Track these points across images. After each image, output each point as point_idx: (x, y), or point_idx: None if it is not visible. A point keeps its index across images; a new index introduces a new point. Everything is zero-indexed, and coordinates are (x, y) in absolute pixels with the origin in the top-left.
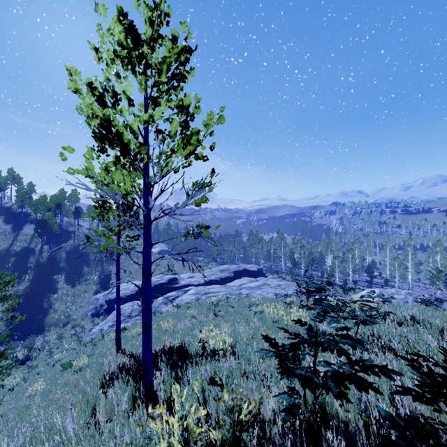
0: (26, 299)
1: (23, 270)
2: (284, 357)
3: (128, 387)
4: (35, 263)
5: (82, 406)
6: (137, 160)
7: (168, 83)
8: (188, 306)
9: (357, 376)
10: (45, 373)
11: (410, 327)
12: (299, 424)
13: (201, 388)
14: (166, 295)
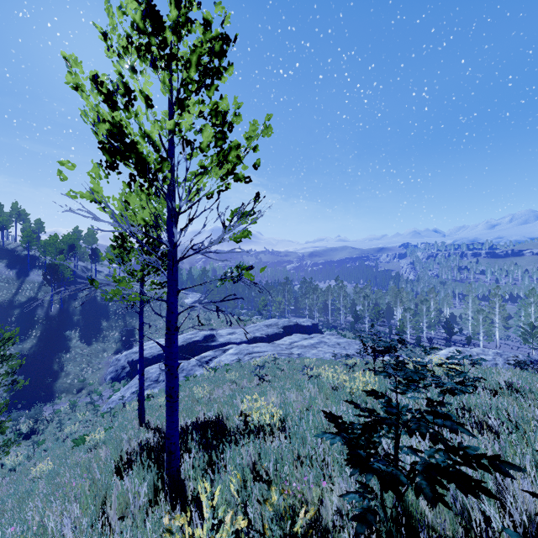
0: (33, 360)
1: (29, 325)
2: (355, 443)
3: (148, 474)
4: (43, 316)
5: (89, 498)
6: (158, 180)
7: (199, 82)
8: (228, 369)
9: (457, 470)
10: (53, 450)
11: (507, 397)
12: (377, 536)
13: (242, 477)
14: (201, 355)
